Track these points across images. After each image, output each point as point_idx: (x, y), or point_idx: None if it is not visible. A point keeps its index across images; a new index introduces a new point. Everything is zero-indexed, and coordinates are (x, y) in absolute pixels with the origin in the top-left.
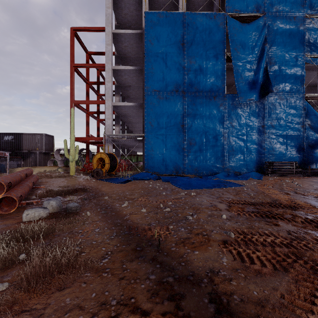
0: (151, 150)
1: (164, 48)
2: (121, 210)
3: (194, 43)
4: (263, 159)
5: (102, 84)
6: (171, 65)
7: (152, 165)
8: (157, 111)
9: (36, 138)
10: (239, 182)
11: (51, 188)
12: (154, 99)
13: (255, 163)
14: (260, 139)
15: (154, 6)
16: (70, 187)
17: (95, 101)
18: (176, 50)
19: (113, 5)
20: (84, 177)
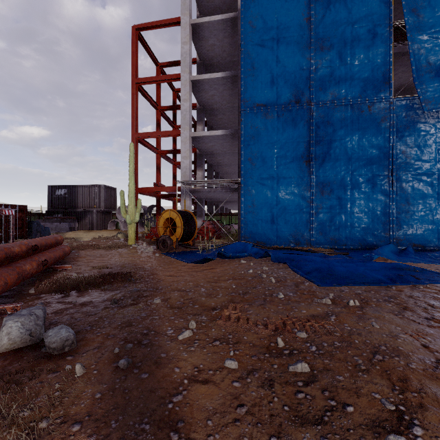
0: (251, 206)
1: (274, 31)
2: (170, 360)
3: (329, 13)
4: None
5: (178, 108)
6: (286, 59)
7: (253, 231)
8: (261, 139)
9: (93, 191)
10: None
11: (82, 268)
12: (256, 119)
13: None
14: None
15: None
16: (110, 269)
17: (165, 131)
18: (296, 31)
19: None
20: (147, 248)
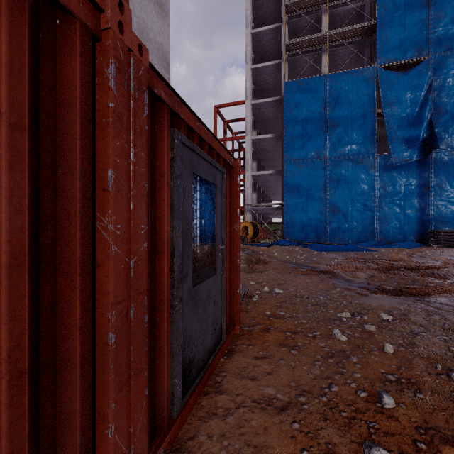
0: (290, 219)
1: (304, 115)
2: (274, 256)
3: (338, 105)
4: (427, 227)
5: (239, 151)
6: (311, 132)
7: (291, 233)
8: (297, 179)
9: None
10: (379, 249)
11: None
12: (294, 167)
13: (416, 232)
14: (422, 204)
15: (294, 66)
16: None
17: None
18: (317, 115)
19: (251, 74)
20: None
